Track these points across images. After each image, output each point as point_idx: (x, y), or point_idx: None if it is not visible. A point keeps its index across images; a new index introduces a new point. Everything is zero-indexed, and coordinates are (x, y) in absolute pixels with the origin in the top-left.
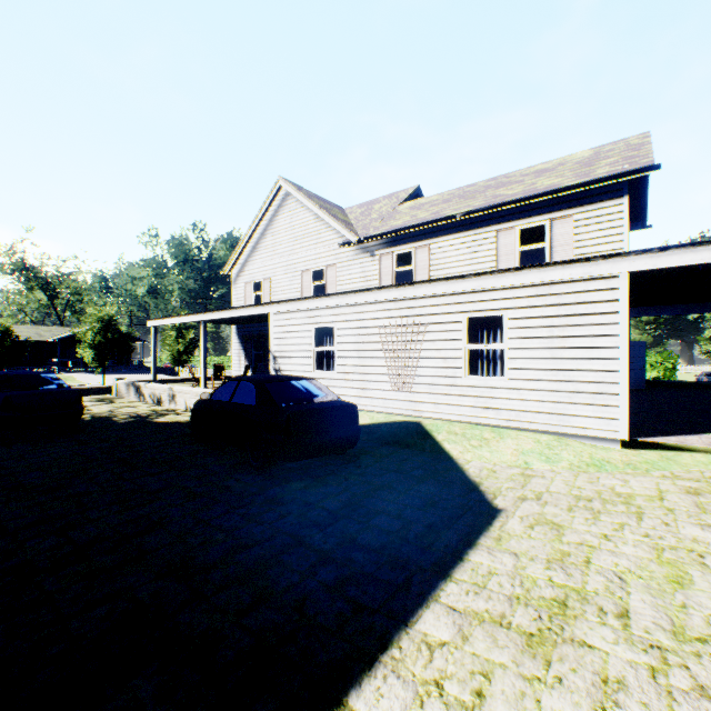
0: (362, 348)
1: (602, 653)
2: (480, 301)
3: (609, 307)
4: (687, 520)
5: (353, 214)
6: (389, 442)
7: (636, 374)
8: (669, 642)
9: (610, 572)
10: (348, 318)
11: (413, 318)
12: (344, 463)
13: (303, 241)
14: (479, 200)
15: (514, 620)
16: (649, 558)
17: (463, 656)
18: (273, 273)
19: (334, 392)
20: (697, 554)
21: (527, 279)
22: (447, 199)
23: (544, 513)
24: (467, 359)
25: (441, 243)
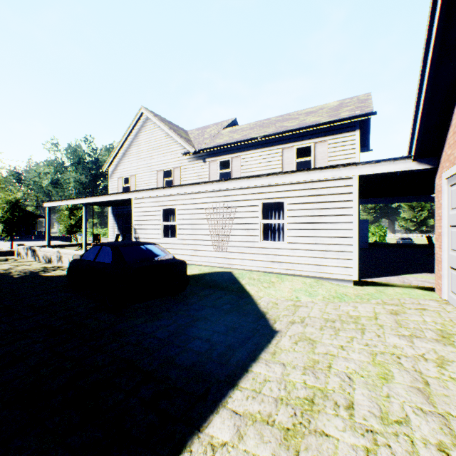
0: (194, 222)
1: (335, 440)
2: (270, 192)
3: (347, 197)
4: (390, 332)
5: (193, 135)
6: (210, 286)
7: (363, 239)
8: (378, 426)
9: (343, 374)
10: (185, 202)
11: (228, 203)
12: (177, 302)
13: (158, 151)
14: (272, 128)
15: (277, 418)
16: (367, 361)
17: (237, 453)
18: (138, 172)
19: (176, 252)
20: (396, 356)
21: (298, 178)
22: (252, 127)
23: (305, 332)
24: (261, 230)
25: (248, 155)
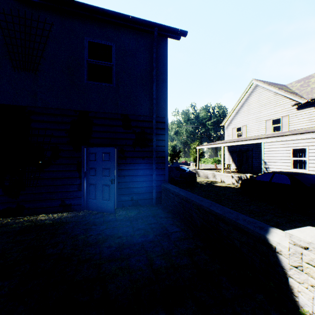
0: None
1: None
2: None
3: None
4: None
5: (294, 87)
6: None
7: None
8: None
9: None
10: None
11: None
12: None
13: (266, 106)
14: None
15: None
16: None
17: None
18: (247, 123)
19: None
20: None
21: None
22: None
23: None
24: None
25: None
